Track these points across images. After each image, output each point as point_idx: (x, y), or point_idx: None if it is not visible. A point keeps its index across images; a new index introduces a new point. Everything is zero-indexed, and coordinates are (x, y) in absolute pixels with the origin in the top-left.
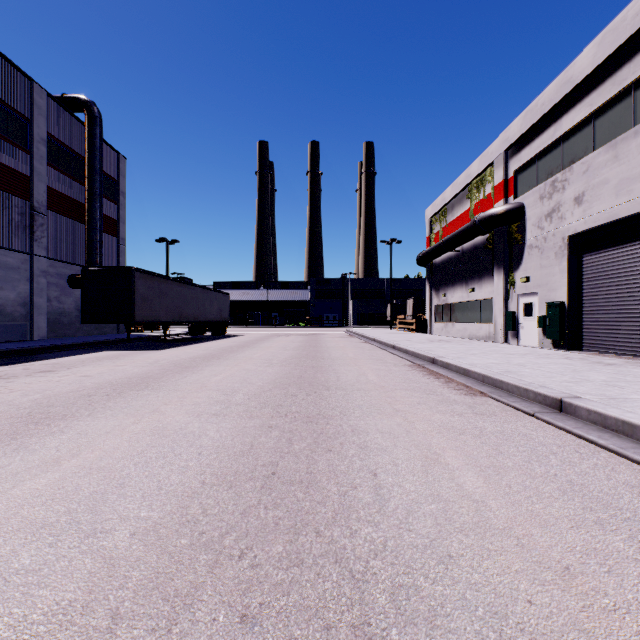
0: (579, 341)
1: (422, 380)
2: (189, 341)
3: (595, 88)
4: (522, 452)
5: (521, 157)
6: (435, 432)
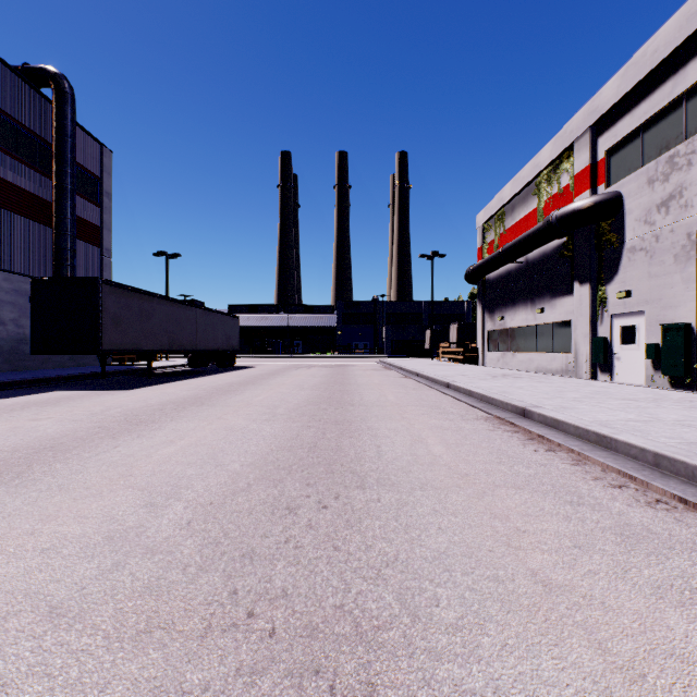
0: None
1: (529, 456)
2: (183, 375)
3: None
4: None
5: (617, 131)
6: None
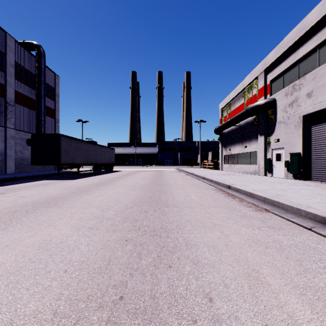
0: (309, 175)
1: (225, 200)
2: (92, 174)
3: (320, 30)
4: (323, 269)
5: (274, 73)
6: (247, 245)
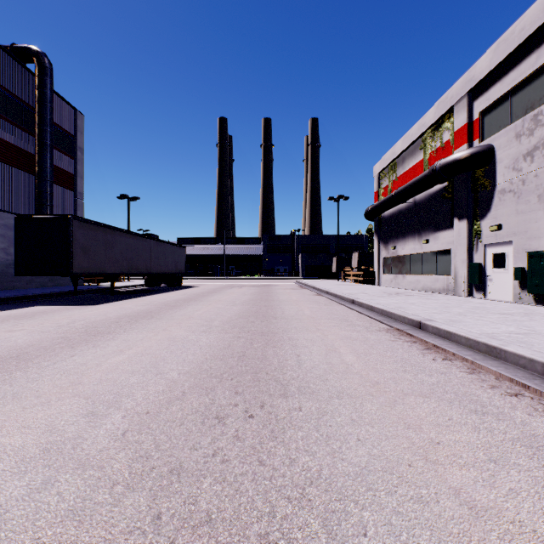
0: None
1: (429, 365)
2: (139, 293)
3: None
4: None
5: (489, 95)
6: None
